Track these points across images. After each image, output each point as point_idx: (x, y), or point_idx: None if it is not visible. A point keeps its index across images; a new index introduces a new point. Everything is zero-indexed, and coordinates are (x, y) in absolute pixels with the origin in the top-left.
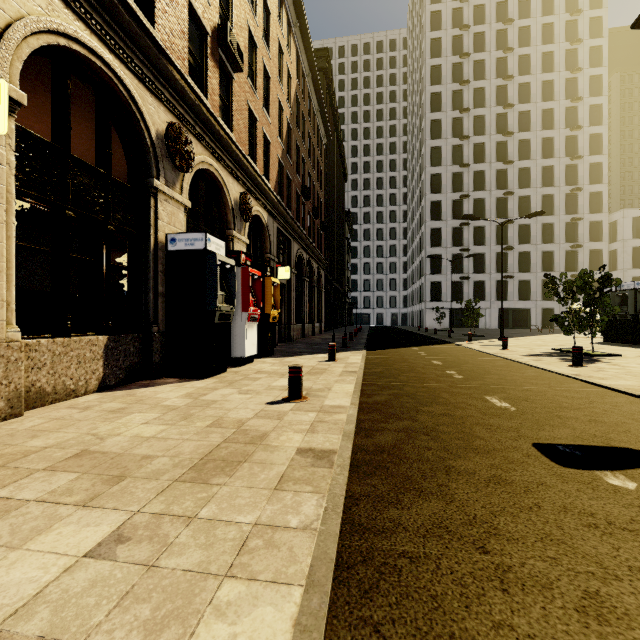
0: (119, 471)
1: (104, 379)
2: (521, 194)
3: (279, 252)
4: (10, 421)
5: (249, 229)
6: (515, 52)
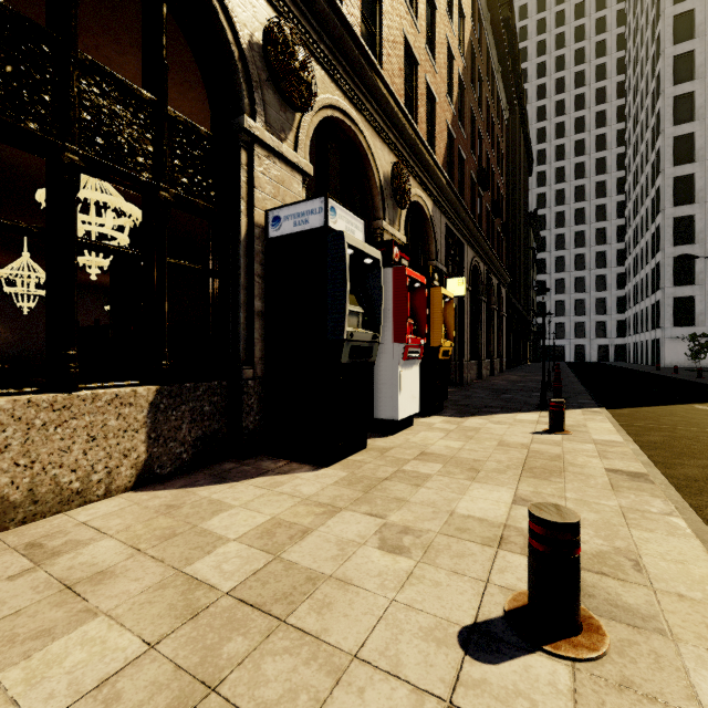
0: None
1: (149, 464)
2: None
3: (448, 259)
4: None
5: (406, 224)
6: None
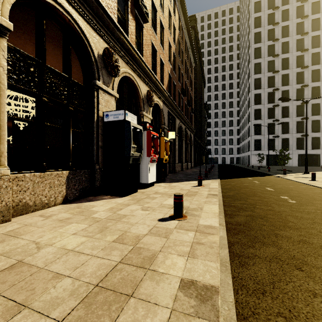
0: (25, 295)
1: (66, 196)
2: (313, 85)
3: (169, 124)
4: (1, 225)
5: (152, 111)
6: (309, 1)
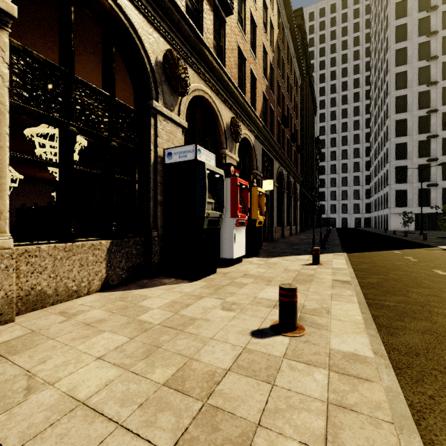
0: None
1: (107, 279)
2: None
3: (263, 169)
4: None
5: (239, 150)
6: None
